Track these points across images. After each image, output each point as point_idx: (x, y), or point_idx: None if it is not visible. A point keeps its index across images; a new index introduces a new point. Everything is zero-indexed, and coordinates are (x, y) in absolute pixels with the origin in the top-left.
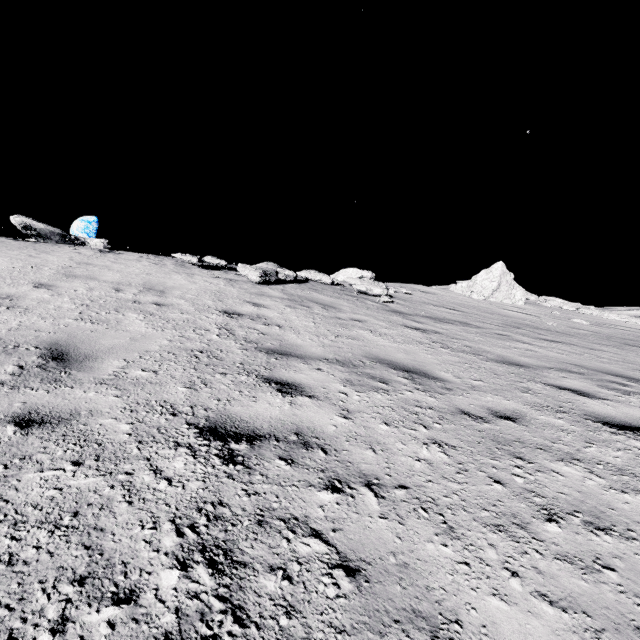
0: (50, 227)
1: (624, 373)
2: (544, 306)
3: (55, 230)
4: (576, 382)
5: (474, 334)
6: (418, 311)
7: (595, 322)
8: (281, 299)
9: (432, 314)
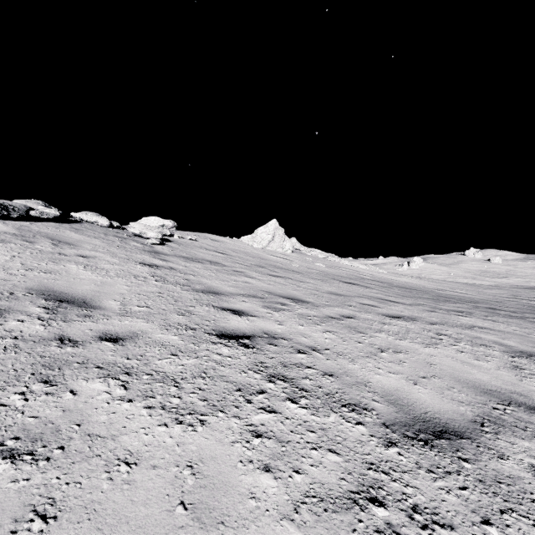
0: None
1: (298, 296)
2: (306, 254)
3: None
4: (248, 304)
5: (211, 270)
6: (181, 252)
7: (330, 265)
8: (1, 233)
9: (193, 255)
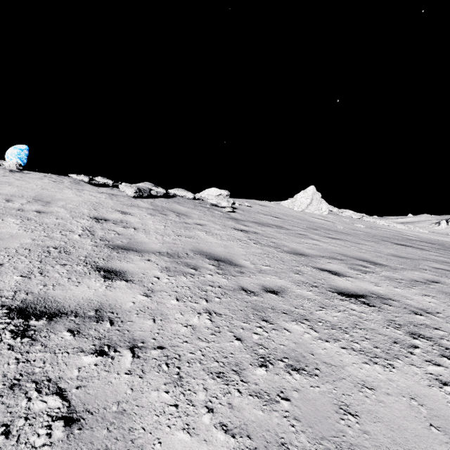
0: None
1: (370, 259)
2: (341, 215)
3: None
4: (335, 266)
5: (282, 234)
6: (250, 218)
7: (369, 226)
8: (147, 209)
9: (259, 220)
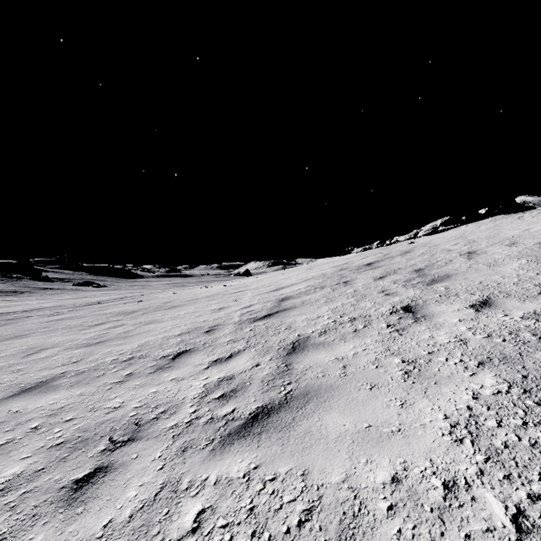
0: (537, 198)
1: None
2: None
3: (540, 199)
4: (533, 306)
5: None
6: None
7: None
8: None
9: None
